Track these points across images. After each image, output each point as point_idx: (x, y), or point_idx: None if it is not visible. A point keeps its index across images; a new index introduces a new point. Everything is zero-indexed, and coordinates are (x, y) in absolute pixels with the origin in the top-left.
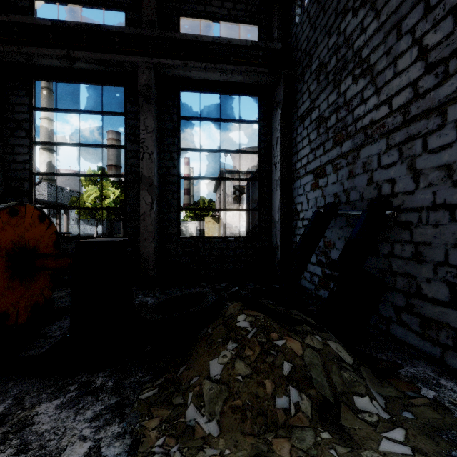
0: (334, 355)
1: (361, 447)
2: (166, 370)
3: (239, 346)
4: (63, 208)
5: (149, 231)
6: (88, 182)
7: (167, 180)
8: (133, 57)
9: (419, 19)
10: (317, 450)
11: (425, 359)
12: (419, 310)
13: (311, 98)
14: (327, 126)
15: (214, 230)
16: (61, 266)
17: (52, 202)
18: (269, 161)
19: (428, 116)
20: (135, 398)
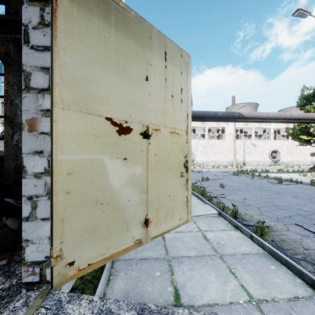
0: None
1: None
2: None
3: None
4: None
5: (11, 154)
6: None
7: None
8: None
9: None
10: None
11: None
12: None
13: None
14: None
15: None
16: None
17: None
18: None
19: None
20: None
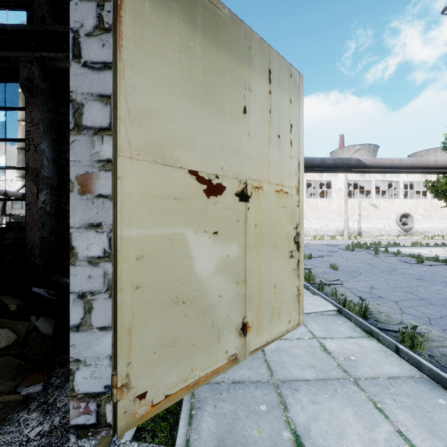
0: None
1: None
2: None
3: None
4: None
5: (35, 221)
6: None
7: (66, 171)
8: (16, 52)
9: None
10: None
11: None
12: None
13: None
14: None
15: None
16: None
17: None
18: None
19: None
20: None
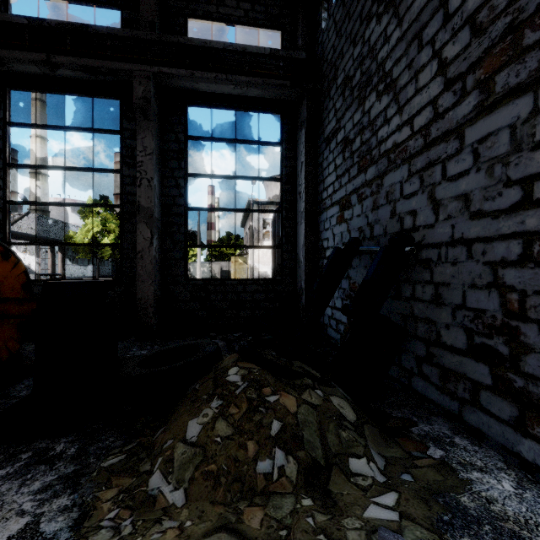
0: (334, 412)
1: (344, 514)
2: (142, 433)
3: (224, 403)
4: (44, 244)
5: (148, 272)
6: (88, 214)
7: (172, 211)
8: (129, 64)
9: (439, 28)
10: (293, 518)
11: (445, 416)
12: (439, 360)
13: (337, 116)
14: (352, 150)
15: (242, 271)
16: (26, 313)
17: (43, 238)
18: (293, 190)
19: (447, 138)
20: (97, 466)
